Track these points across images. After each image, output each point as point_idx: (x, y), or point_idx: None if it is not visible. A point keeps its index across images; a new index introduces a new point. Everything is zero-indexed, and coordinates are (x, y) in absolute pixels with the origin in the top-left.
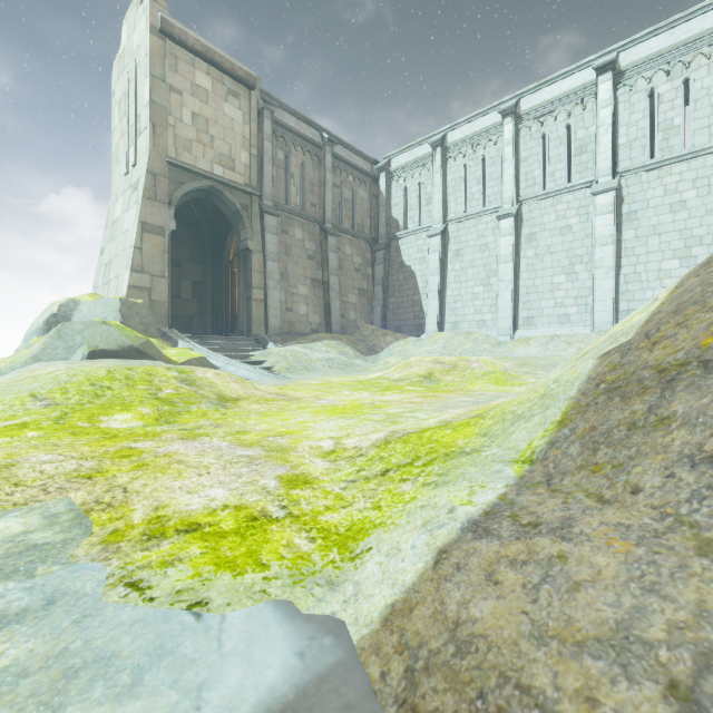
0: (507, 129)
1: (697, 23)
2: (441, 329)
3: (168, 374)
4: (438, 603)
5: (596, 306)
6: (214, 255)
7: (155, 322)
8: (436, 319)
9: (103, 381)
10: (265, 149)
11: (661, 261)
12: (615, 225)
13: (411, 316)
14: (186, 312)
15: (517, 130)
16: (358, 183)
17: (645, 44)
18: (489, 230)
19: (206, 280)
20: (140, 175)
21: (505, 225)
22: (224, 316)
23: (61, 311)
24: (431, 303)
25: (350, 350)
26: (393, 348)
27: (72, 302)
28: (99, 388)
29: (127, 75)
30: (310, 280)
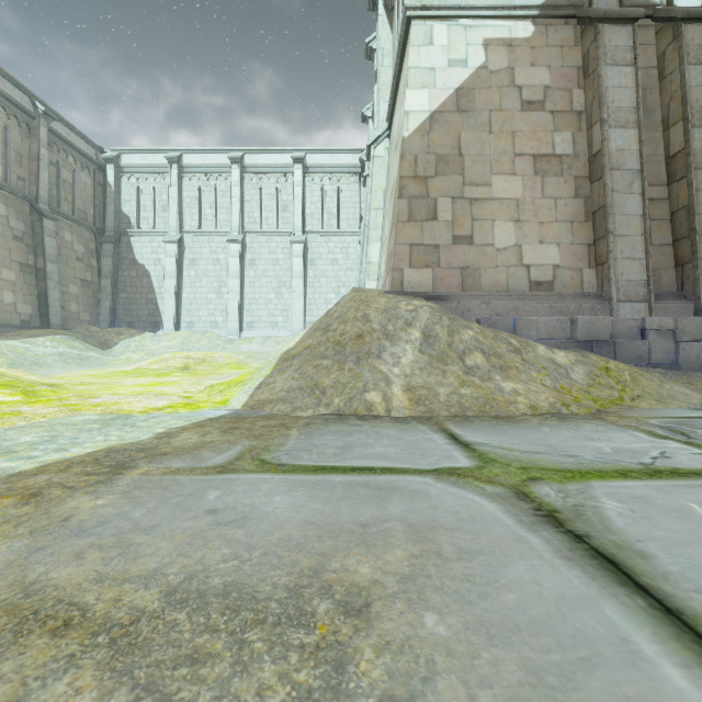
0: (235, 173)
1: (343, 158)
2: (178, 327)
3: None
4: (253, 400)
5: (294, 318)
6: None
7: None
8: (173, 318)
9: None
10: None
11: (327, 293)
12: (304, 266)
13: (146, 313)
14: None
15: (242, 177)
16: (80, 166)
17: (320, 155)
18: (221, 248)
19: None
20: None
21: (233, 248)
22: None
23: None
24: (168, 303)
25: (81, 345)
26: (129, 343)
27: None
28: None
29: None
30: (18, 264)
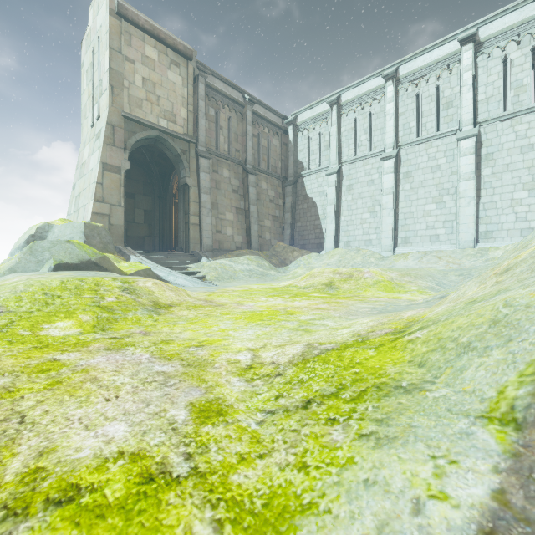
0: (389, 90)
1: None
2: (337, 246)
3: (113, 284)
4: None
5: (460, 228)
6: (161, 190)
7: (112, 241)
8: (332, 238)
9: (54, 290)
10: (200, 107)
11: (513, 192)
12: (476, 164)
13: (313, 237)
14: (139, 233)
15: (396, 91)
16: (272, 134)
17: (500, 20)
18: (374, 169)
19: (155, 209)
20: (102, 126)
21: (387, 165)
22: (168, 237)
23: (38, 232)
24: (329, 226)
25: (266, 263)
26: (299, 261)
27: (47, 225)
28: (50, 297)
29: (92, 49)
30: (235, 208)
